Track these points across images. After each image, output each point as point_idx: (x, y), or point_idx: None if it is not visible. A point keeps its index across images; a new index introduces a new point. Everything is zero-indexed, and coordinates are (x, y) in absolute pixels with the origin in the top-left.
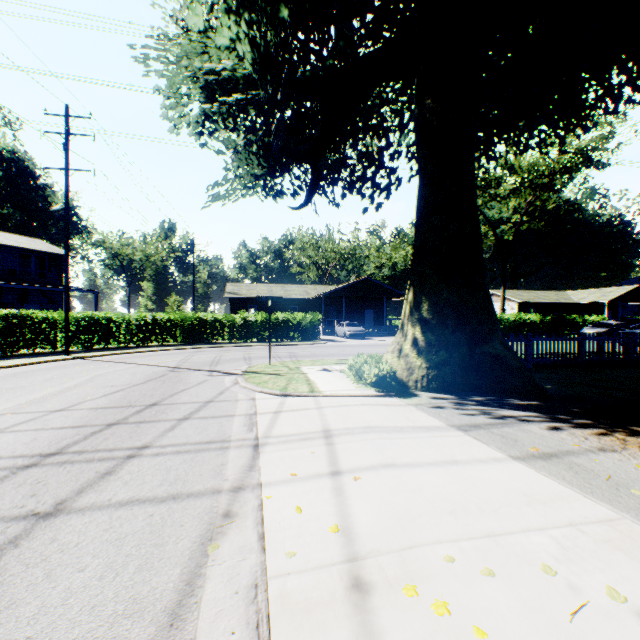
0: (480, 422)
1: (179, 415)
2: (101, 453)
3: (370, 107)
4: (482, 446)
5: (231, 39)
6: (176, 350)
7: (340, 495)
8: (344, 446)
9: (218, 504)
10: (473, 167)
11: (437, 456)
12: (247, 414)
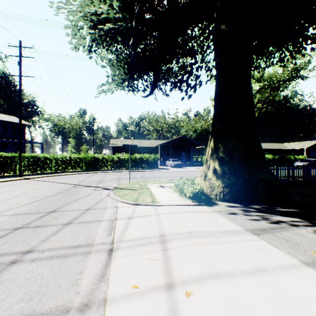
0: (265, 226)
1: (65, 220)
2: None
3: (186, 39)
4: (276, 250)
5: None
6: (81, 174)
7: None
8: (175, 252)
9: None
10: (250, 66)
11: (247, 263)
12: (110, 219)
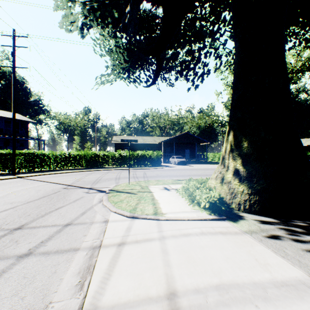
0: None
1: (25, 247)
2: None
3: (194, 16)
4: None
5: None
6: (80, 172)
7: None
8: None
9: None
10: (284, 33)
11: None
12: (91, 247)
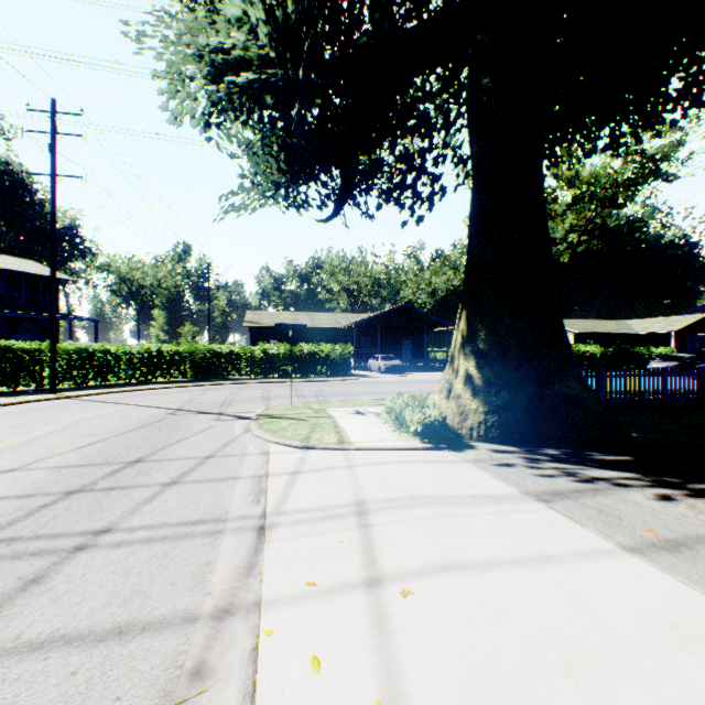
0: (563, 488)
1: (166, 477)
2: (39, 542)
3: (411, 99)
4: (577, 528)
5: (244, 13)
6: (184, 387)
7: (382, 629)
8: (385, 530)
9: (187, 647)
10: (541, 162)
11: (518, 547)
12: (255, 476)
